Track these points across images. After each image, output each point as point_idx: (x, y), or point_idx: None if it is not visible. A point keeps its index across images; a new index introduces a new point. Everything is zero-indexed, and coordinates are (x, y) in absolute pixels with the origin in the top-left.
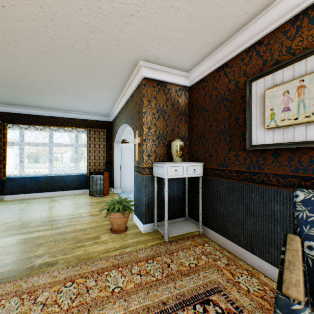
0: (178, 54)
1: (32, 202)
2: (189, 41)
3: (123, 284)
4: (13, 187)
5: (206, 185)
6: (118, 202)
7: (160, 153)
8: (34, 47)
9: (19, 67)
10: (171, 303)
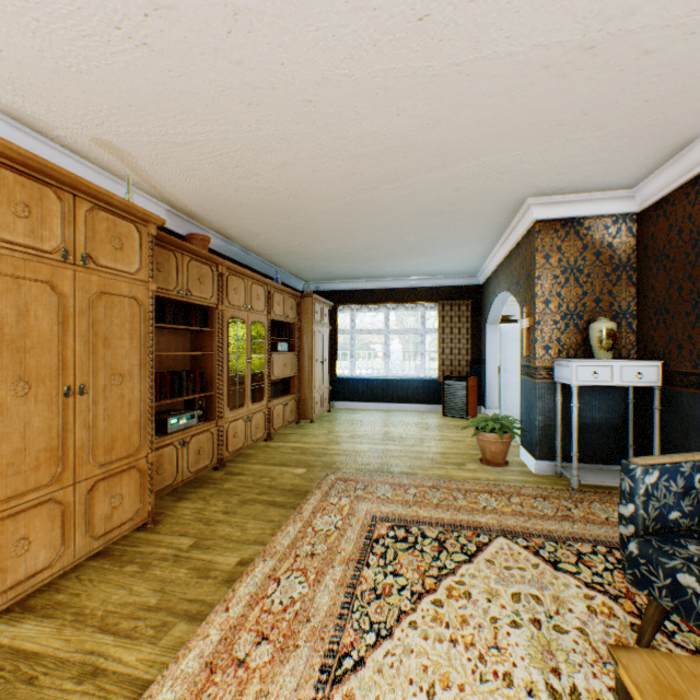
0: (597, 175)
1: (365, 413)
2: (613, 158)
3: (496, 507)
4: (343, 391)
5: (670, 404)
6: (492, 420)
7: (569, 343)
8: (388, 221)
9: (366, 241)
10: (560, 535)
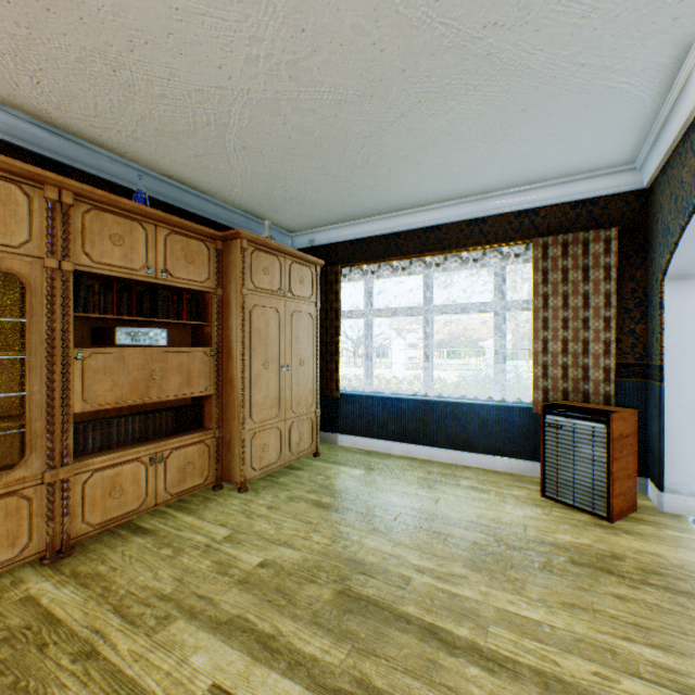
0: None
1: (375, 468)
2: None
3: None
4: (350, 416)
5: None
6: None
7: None
8: None
9: (250, 4)
10: None
